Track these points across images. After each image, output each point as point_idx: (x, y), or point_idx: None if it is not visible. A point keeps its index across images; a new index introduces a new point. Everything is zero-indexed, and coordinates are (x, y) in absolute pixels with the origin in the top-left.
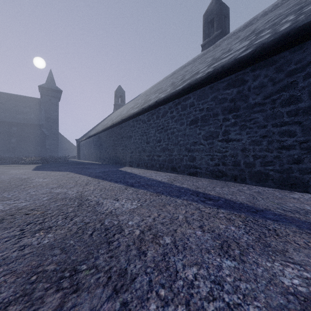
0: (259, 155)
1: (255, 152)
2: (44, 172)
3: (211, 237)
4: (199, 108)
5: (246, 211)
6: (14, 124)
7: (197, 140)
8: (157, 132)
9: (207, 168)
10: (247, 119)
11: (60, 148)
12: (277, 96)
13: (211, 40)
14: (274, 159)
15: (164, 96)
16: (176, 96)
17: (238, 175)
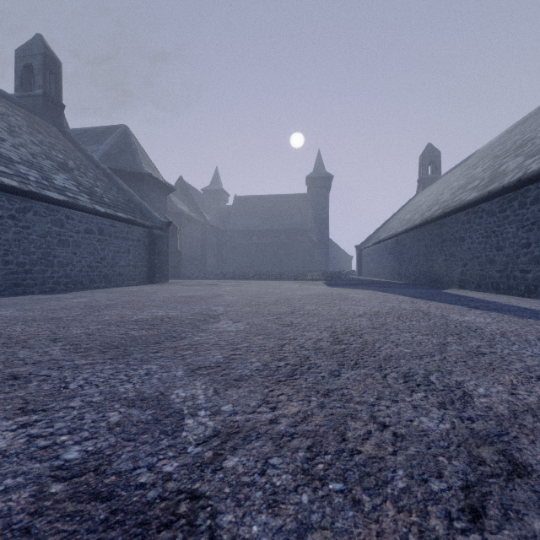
0: None
1: None
2: (345, 289)
3: None
4: None
5: None
6: (281, 231)
7: None
8: (520, 231)
9: None
10: None
11: (329, 260)
12: None
13: None
14: None
15: (536, 170)
16: None
17: None
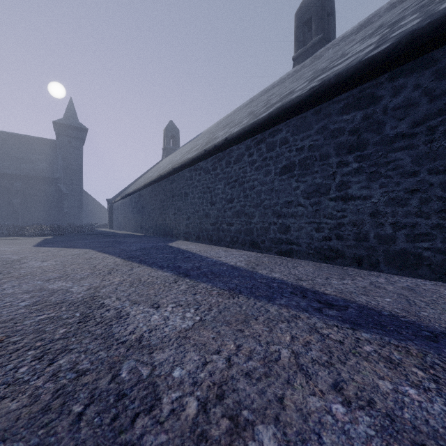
0: (403, 222)
1: (397, 218)
2: (50, 250)
3: (374, 430)
4: (296, 146)
5: (414, 337)
6: (17, 177)
7: (292, 198)
8: (227, 187)
9: (309, 244)
10: (380, 162)
11: (85, 213)
12: (438, 121)
13: (307, 50)
14: (432, 229)
15: (238, 130)
16: (257, 129)
17: (364, 257)
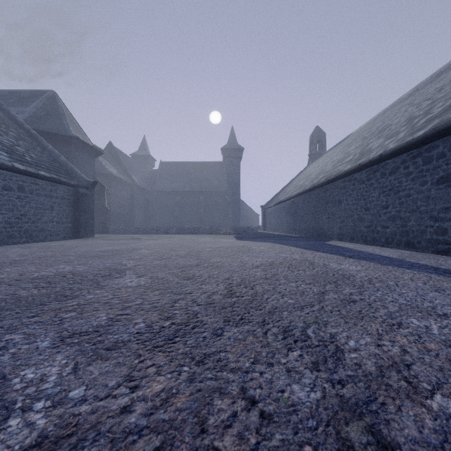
0: None
1: None
2: (250, 242)
3: (429, 287)
4: None
5: None
6: (201, 193)
7: (449, 205)
8: (381, 195)
9: None
10: None
11: (240, 217)
12: None
13: None
14: None
15: (392, 148)
16: (413, 146)
17: None
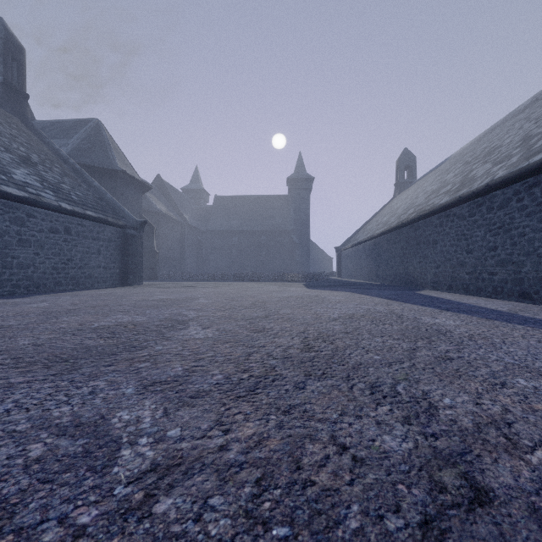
0: None
1: None
2: (324, 291)
3: None
4: None
5: None
6: (263, 232)
7: None
8: (488, 235)
9: None
10: None
11: (310, 261)
12: None
13: None
14: None
15: (502, 176)
16: (528, 174)
17: None
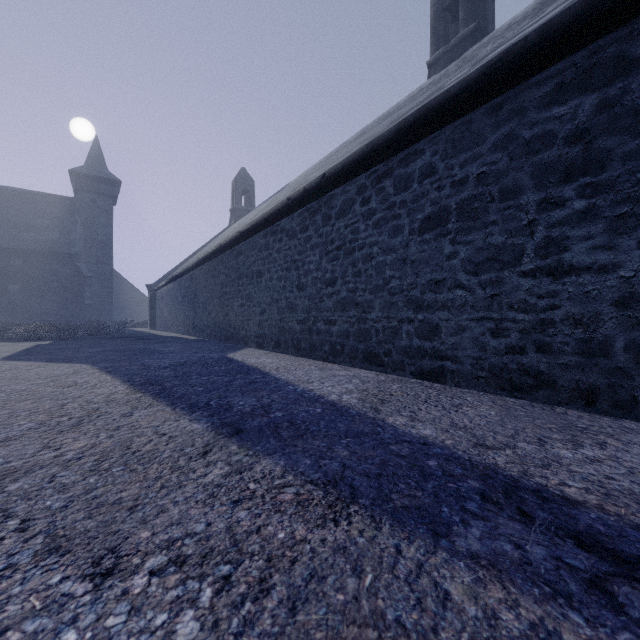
0: None
1: None
2: (19, 366)
3: None
4: (452, 178)
5: None
6: (15, 252)
7: (443, 274)
8: (325, 260)
9: (479, 359)
10: None
11: (118, 306)
12: None
13: (451, 49)
14: None
15: (343, 159)
16: (379, 152)
17: (602, 388)
